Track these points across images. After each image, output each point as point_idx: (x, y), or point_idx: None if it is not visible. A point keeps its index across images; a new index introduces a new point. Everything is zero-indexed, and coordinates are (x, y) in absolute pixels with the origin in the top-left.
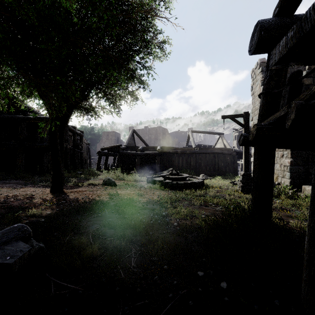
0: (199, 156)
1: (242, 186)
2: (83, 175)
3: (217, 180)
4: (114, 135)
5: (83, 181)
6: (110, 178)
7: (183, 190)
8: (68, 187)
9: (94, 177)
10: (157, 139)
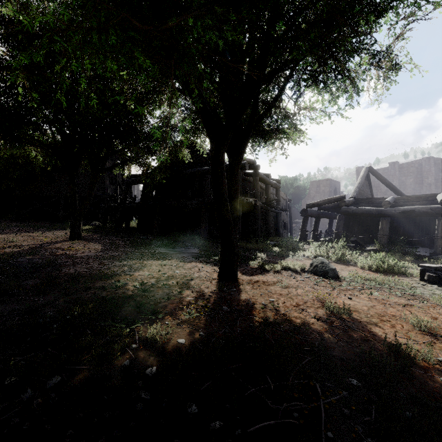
0: None
1: None
2: (277, 248)
3: None
4: (328, 184)
5: (275, 260)
6: (325, 260)
7: None
8: (248, 269)
9: (294, 253)
10: (421, 184)
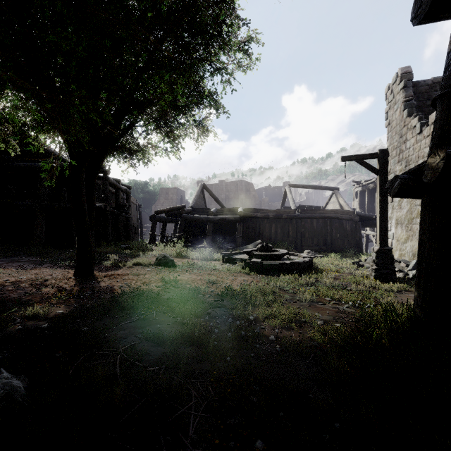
0: (301, 222)
1: (376, 270)
2: (128, 250)
3: (331, 259)
4: (176, 192)
5: (128, 260)
6: (166, 255)
7: (279, 274)
8: (102, 268)
9: (144, 253)
10: (237, 198)
